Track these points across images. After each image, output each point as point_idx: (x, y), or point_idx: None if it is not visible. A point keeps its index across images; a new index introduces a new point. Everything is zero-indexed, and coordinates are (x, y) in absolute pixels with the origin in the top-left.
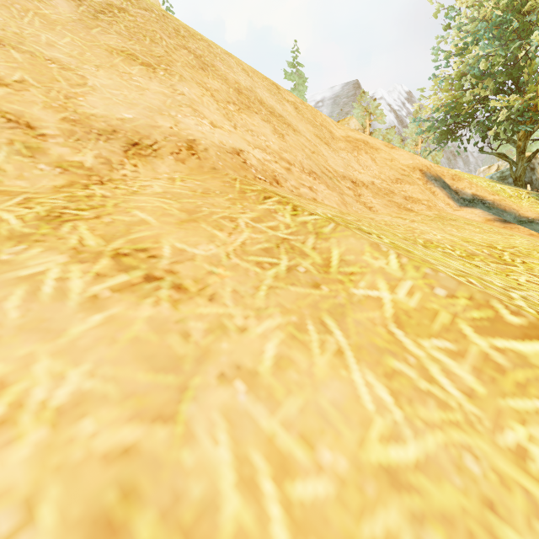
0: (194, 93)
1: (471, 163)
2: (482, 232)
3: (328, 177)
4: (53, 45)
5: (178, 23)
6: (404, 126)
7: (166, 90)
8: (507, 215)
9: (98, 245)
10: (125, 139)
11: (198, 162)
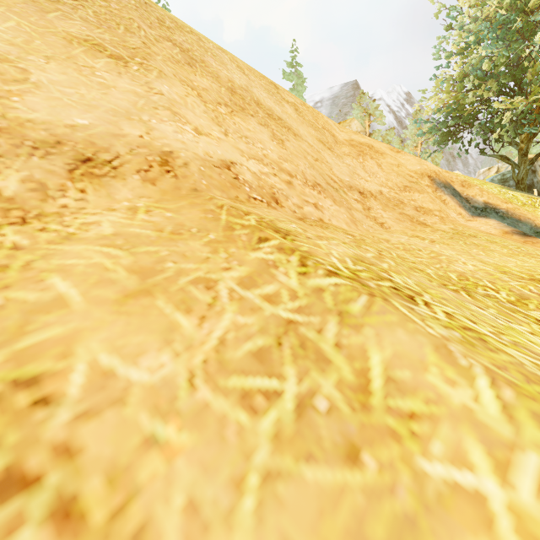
0: (175, 92)
1: (470, 165)
2: (513, 255)
3: (334, 188)
4: None
5: (164, 13)
6: (403, 127)
7: (139, 88)
8: (522, 225)
9: None
10: (72, 153)
11: (174, 182)
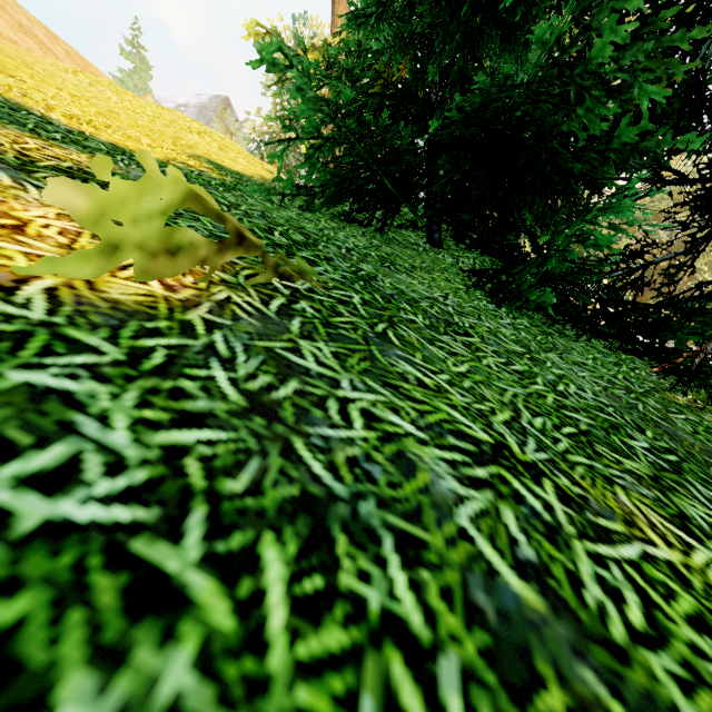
0: None
1: None
2: None
3: None
4: None
5: None
6: None
7: None
8: None
9: None
10: None
11: None
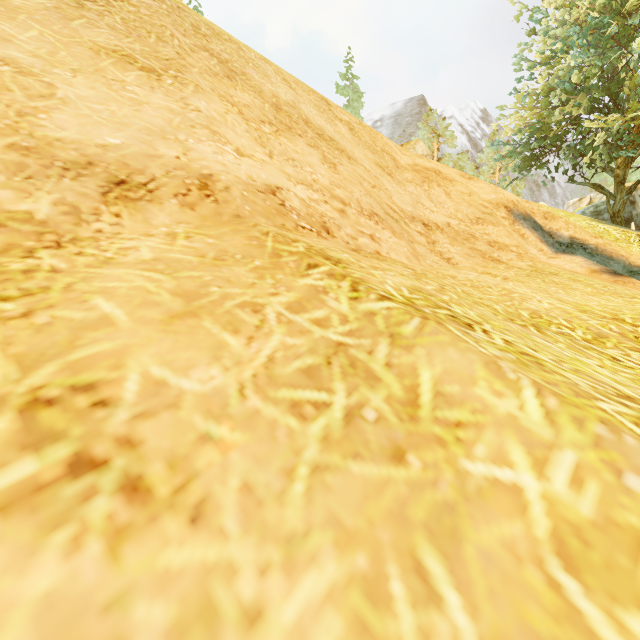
0: (214, 108)
1: (558, 195)
2: (597, 294)
3: (394, 219)
4: (10, 39)
5: (199, 18)
6: (479, 151)
7: (174, 105)
8: (614, 263)
9: (3, 381)
10: (105, 175)
11: (214, 208)
